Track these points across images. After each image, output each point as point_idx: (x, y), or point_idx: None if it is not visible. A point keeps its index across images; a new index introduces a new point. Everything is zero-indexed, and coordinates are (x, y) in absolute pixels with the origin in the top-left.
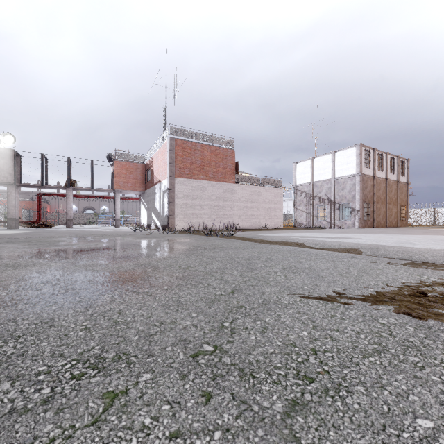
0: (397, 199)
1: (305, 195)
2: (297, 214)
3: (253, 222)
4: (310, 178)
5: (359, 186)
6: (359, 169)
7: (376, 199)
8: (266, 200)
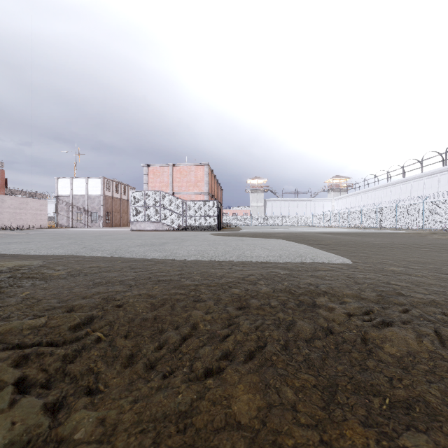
0: (128, 210)
1: (66, 204)
2: (59, 218)
3: (22, 224)
4: (70, 192)
5: (103, 202)
6: (103, 192)
7: (114, 210)
8: (33, 208)
